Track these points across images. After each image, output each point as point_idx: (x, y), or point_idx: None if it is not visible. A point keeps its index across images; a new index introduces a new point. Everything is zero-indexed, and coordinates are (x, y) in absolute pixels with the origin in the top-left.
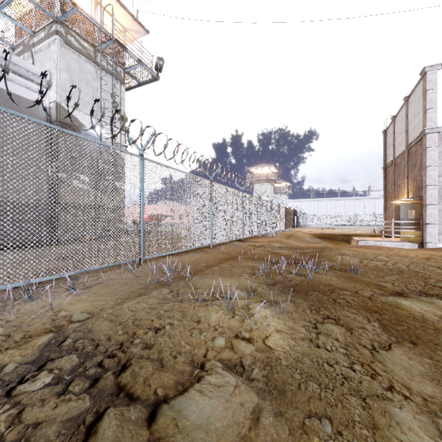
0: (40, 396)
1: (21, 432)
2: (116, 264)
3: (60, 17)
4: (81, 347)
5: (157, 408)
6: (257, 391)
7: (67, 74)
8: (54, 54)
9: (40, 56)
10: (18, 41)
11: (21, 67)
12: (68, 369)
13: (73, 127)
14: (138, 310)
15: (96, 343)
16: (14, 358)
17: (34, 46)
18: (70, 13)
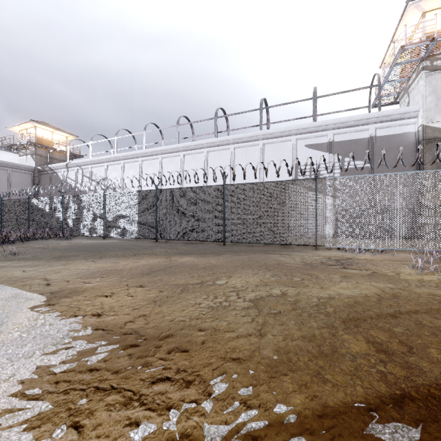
0: (331, 262)
1: (324, 262)
2: (417, 250)
3: (424, 56)
4: (349, 261)
5: (345, 268)
6: (369, 274)
7: (432, 96)
8: (420, 88)
9: (412, 93)
10: (400, 89)
11: (395, 114)
12: (340, 262)
13: (439, 138)
14: (383, 262)
15: (353, 261)
16: (334, 258)
17: (409, 88)
18: (431, 47)
